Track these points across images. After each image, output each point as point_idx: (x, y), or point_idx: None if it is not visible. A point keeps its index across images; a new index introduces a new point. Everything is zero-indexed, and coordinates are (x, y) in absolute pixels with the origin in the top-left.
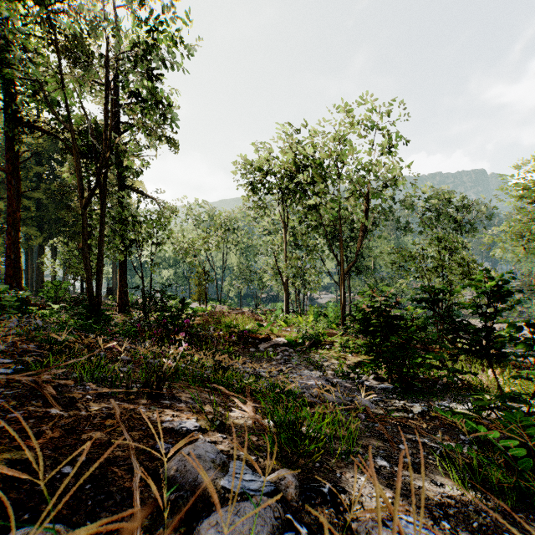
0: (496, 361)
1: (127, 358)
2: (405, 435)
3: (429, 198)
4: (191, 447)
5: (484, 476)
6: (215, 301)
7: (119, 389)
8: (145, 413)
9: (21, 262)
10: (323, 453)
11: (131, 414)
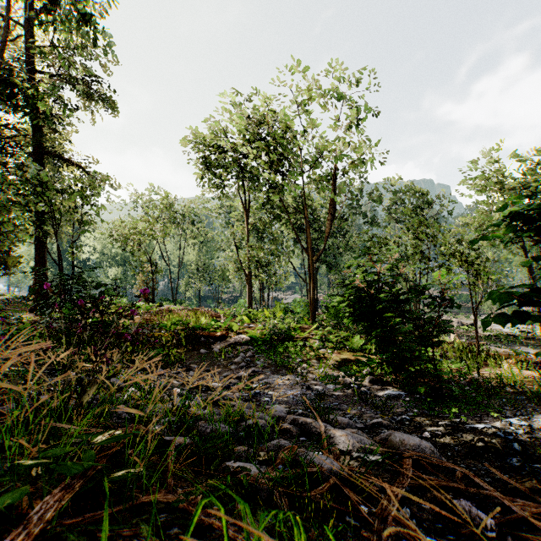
0: None
1: None
2: None
3: (395, 191)
4: None
5: None
6: (170, 302)
7: None
8: None
9: None
10: None
11: None
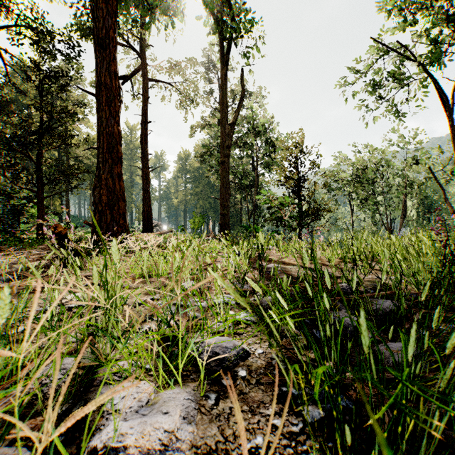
0: None
1: None
2: None
3: None
4: None
5: None
6: None
7: None
8: None
9: None
10: None
11: None
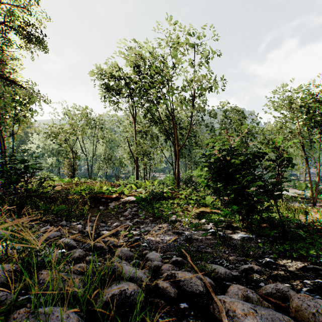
0: None
1: None
2: None
3: (226, 110)
4: None
5: None
6: (87, 178)
7: None
8: None
9: None
10: None
11: None
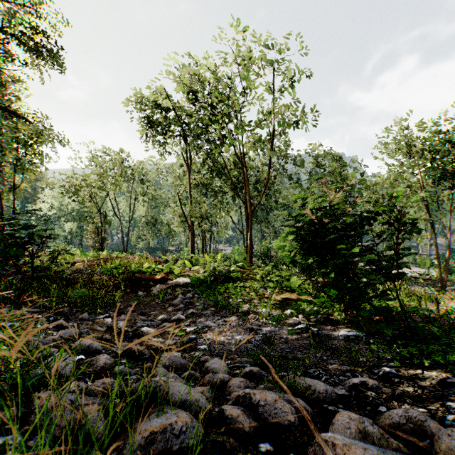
0: None
1: None
2: None
3: (319, 155)
4: None
5: None
6: (121, 252)
7: None
8: None
9: None
10: None
11: None
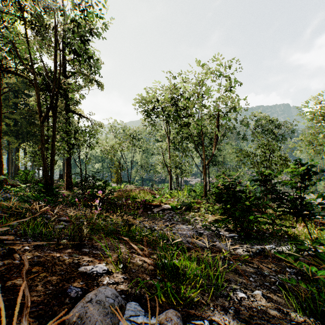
0: (310, 219)
1: (65, 218)
2: (252, 269)
3: (257, 120)
4: (94, 293)
5: (319, 306)
6: (126, 182)
7: (50, 242)
8: (67, 260)
9: (2, 157)
10: (198, 288)
11: (55, 261)
